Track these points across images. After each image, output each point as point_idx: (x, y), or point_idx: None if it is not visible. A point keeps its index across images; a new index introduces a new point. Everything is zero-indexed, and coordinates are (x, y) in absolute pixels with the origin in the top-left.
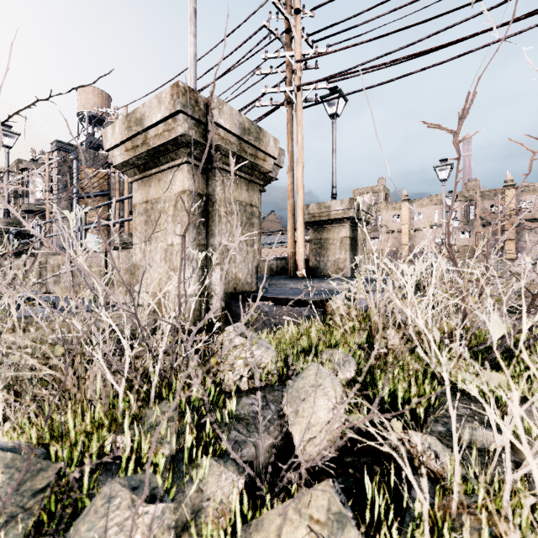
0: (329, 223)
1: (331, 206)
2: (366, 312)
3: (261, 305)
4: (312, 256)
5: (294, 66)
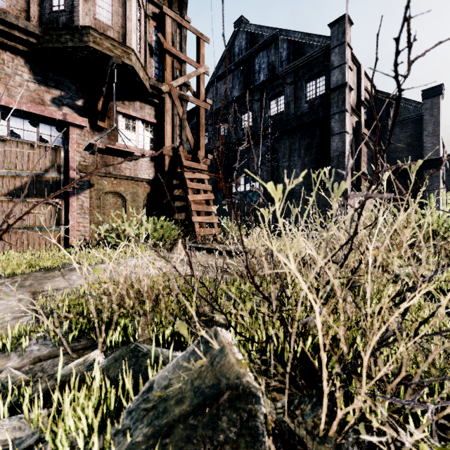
0: None
1: None
2: None
3: None
4: None
5: None
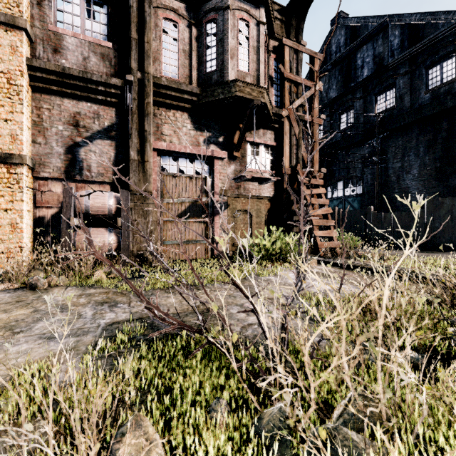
0: None
1: None
2: None
3: None
4: None
5: None
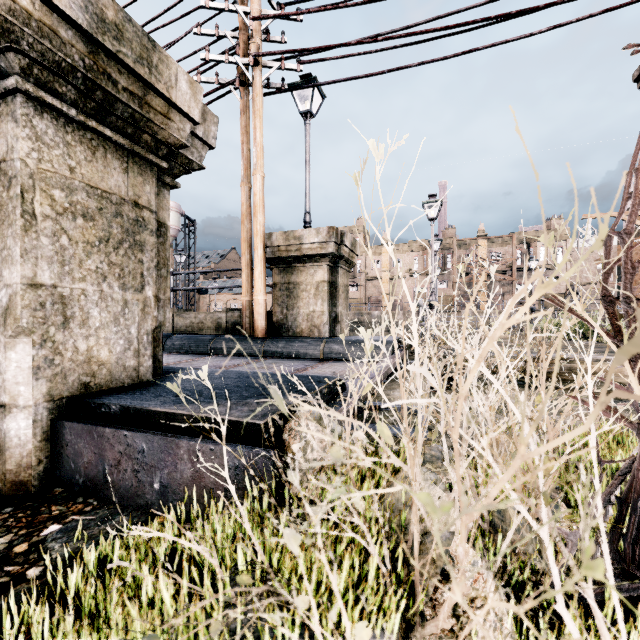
0: (301, 261)
1: (303, 236)
2: (361, 411)
3: (129, 434)
4: (276, 308)
5: (249, 25)
